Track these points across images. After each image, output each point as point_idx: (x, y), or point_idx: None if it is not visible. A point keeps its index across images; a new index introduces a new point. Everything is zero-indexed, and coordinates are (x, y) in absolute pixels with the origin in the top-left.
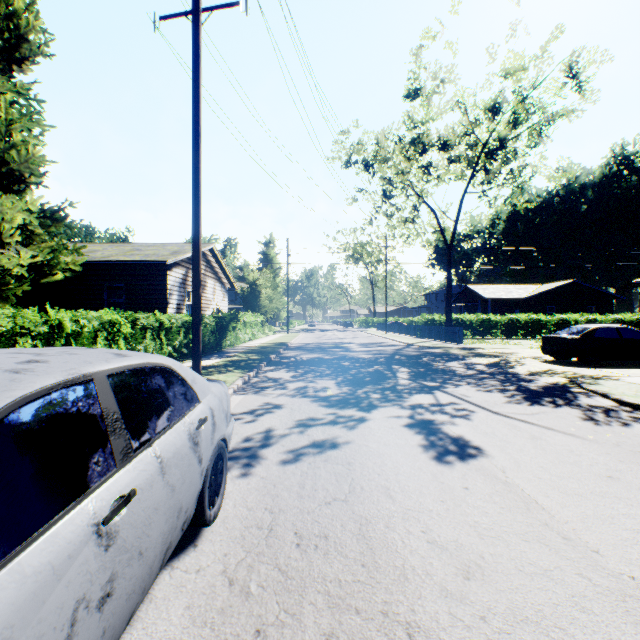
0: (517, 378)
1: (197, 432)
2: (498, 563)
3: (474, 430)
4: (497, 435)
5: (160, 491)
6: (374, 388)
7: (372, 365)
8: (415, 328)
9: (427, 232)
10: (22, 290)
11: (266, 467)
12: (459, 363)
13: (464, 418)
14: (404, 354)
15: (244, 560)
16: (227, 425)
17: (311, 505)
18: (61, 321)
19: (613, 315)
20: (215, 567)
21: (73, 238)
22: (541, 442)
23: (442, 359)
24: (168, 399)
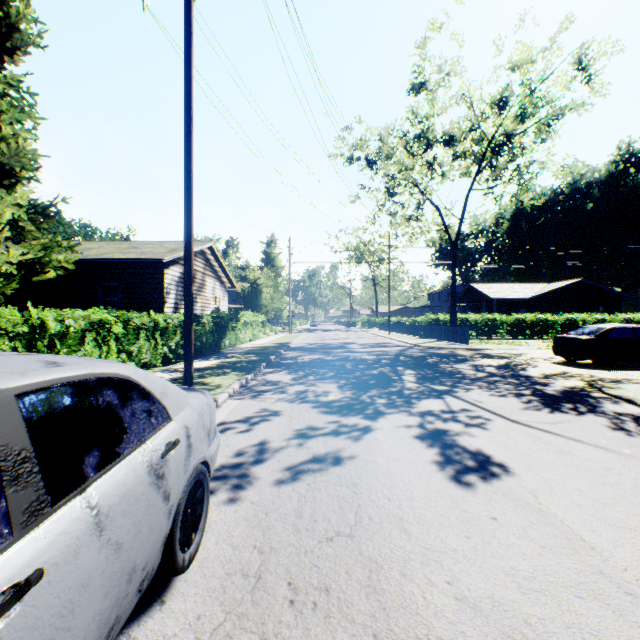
0: (531, 381)
1: (162, 461)
2: (551, 634)
3: (493, 442)
4: (520, 449)
5: (93, 557)
6: (379, 392)
7: (376, 367)
8: (419, 328)
9: (431, 230)
10: (10, 288)
11: (258, 489)
12: (467, 365)
13: (480, 428)
14: (409, 355)
15: (222, 626)
16: (209, 444)
17: (309, 542)
18: (44, 320)
19: (622, 315)
20: (183, 637)
21: (72, 237)
22: (572, 457)
23: (449, 360)
24: (121, 420)
